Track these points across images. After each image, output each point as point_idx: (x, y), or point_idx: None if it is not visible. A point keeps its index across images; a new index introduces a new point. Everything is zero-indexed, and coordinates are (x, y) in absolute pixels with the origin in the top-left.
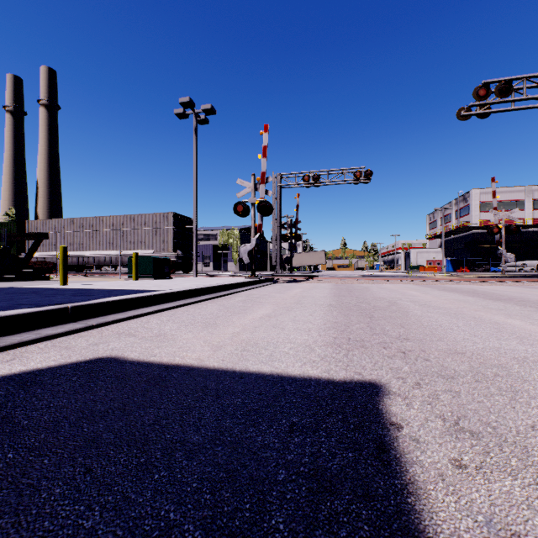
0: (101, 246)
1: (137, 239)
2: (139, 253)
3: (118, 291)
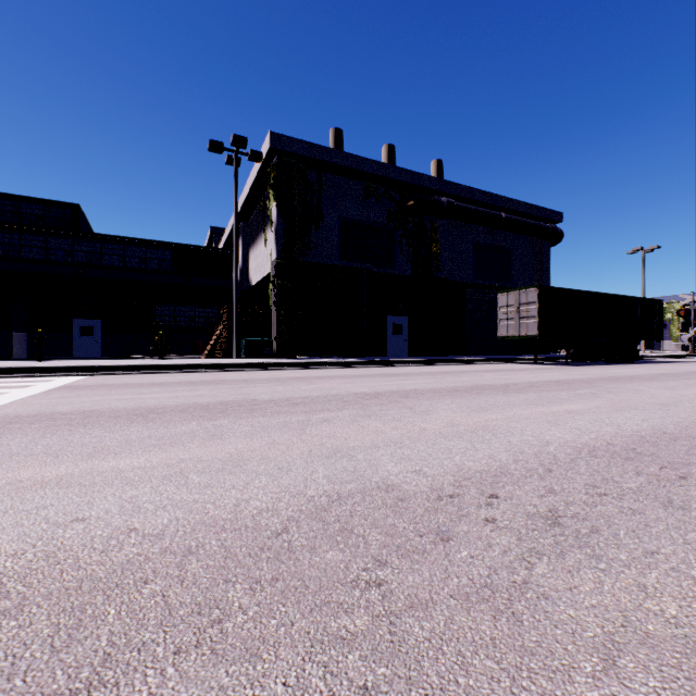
0: None
1: None
2: None
3: None
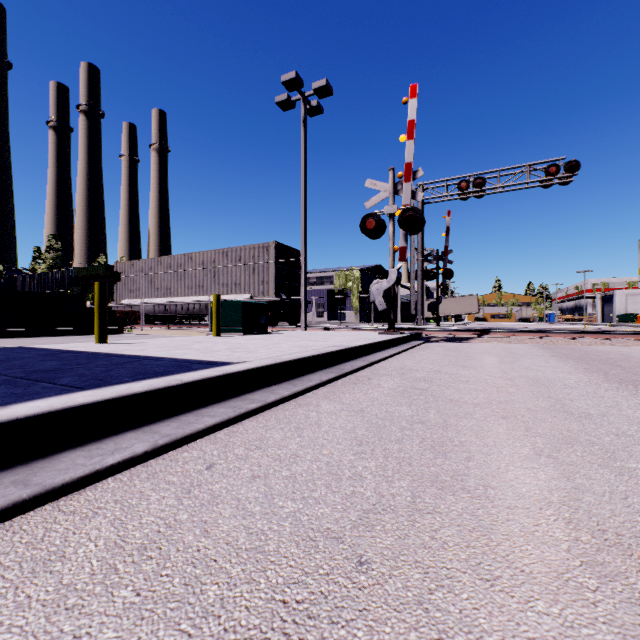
0: (190, 291)
1: (230, 281)
2: (233, 298)
3: (138, 363)
